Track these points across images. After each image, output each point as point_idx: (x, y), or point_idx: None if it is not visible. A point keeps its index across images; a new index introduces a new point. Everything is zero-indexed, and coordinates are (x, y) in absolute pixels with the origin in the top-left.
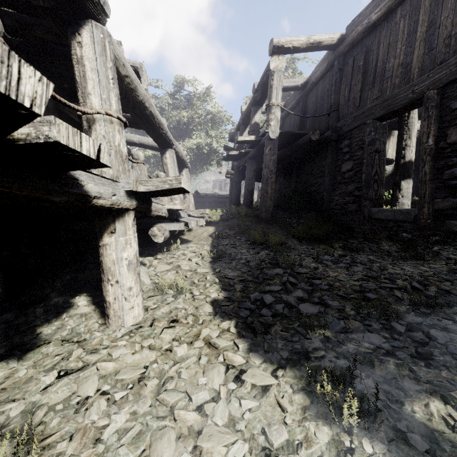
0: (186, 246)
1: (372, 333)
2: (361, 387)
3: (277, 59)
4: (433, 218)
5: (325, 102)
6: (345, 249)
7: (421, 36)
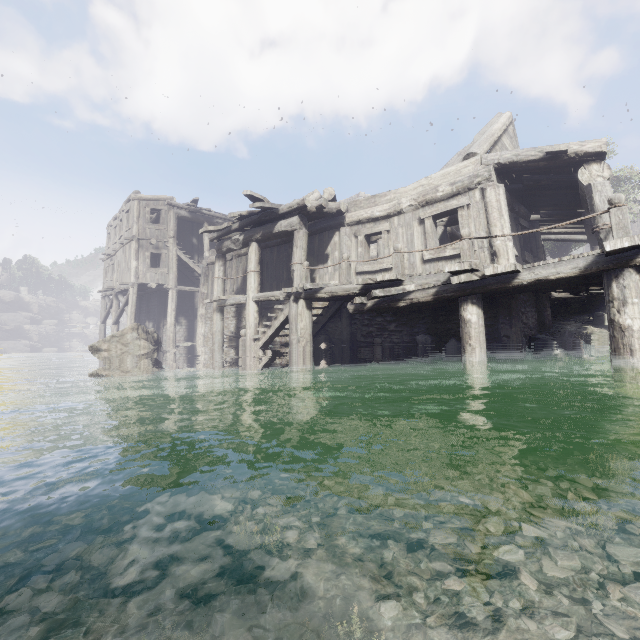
0: None
1: None
2: None
3: None
4: None
5: None
6: None
7: None
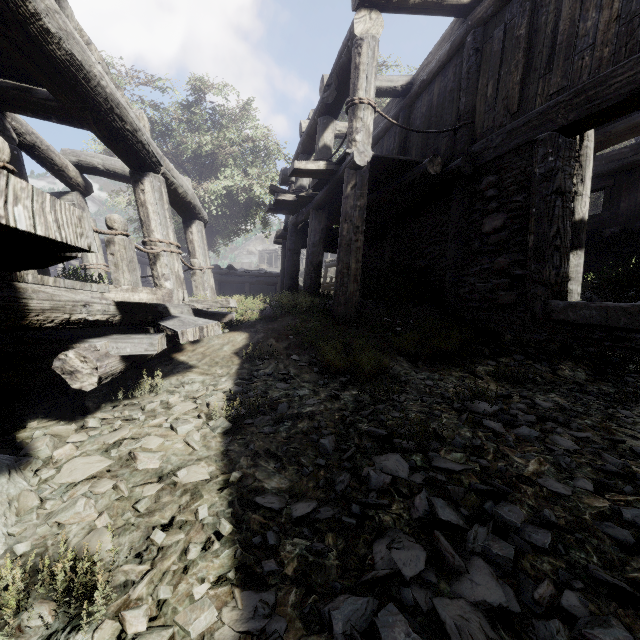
0: (180, 381)
1: None
2: None
3: (367, 18)
4: None
5: (446, 112)
6: (501, 378)
7: None
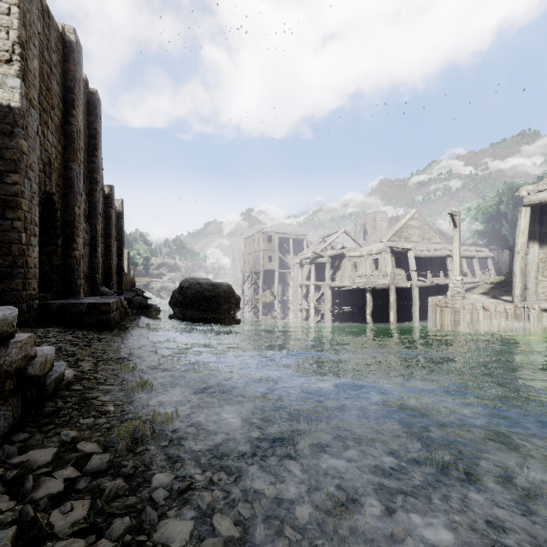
0: (477, 291)
1: None
2: None
3: None
4: None
5: None
6: None
7: None
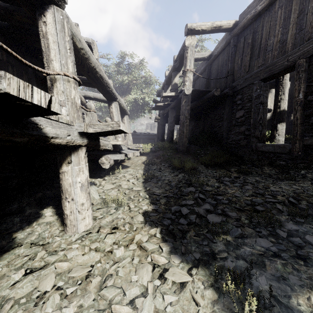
0: (126, 170)
1: (262, 238)
2: (257, 284)
3: (190, 38)
4: (302, 151)
5: (224, 69)
6: (239, 172)
7: (294, 21)
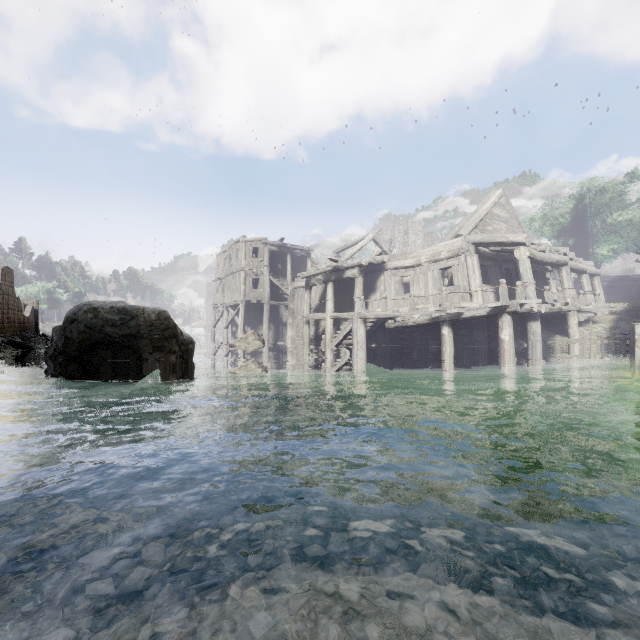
0: (595, 324)
1: None
2: None
3: None
4: None
5: None
6: None
7: None
